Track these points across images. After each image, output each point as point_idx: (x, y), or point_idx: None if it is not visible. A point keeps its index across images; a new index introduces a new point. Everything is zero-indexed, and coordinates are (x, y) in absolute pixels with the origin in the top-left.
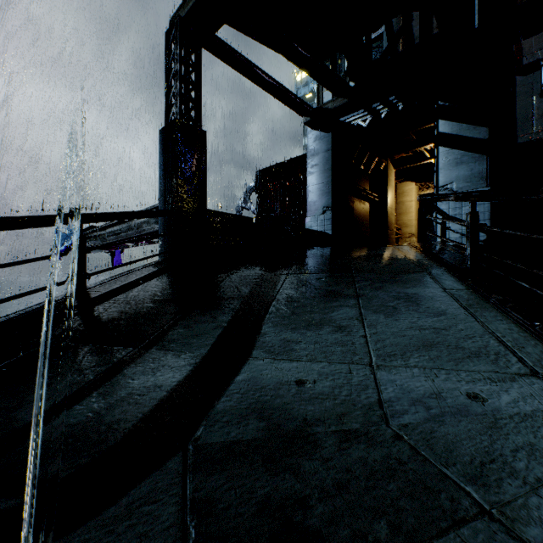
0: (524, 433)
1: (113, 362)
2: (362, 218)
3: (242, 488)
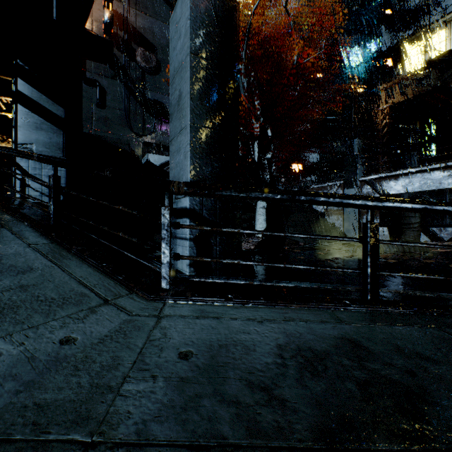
0: (107, 352)
1: None
2: None
3: None
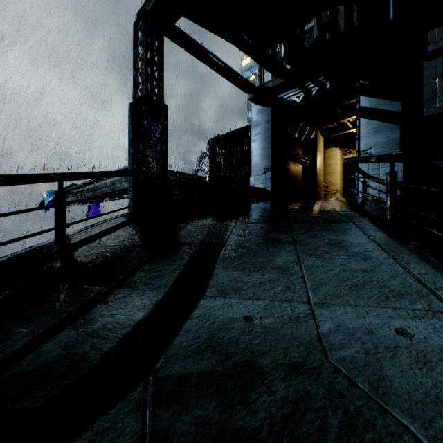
0: None
1: (86, 300)
2: (296, 177)
3: (197, 420)
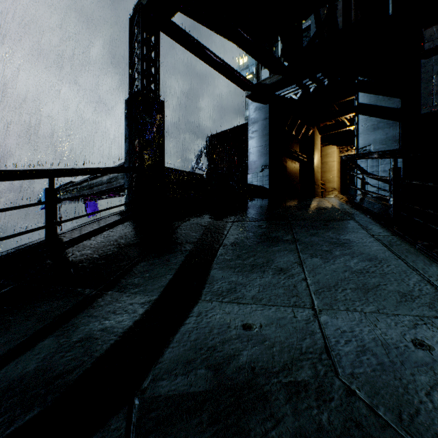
0: None
1: (72, 304)
2: (294, 175)
3: None
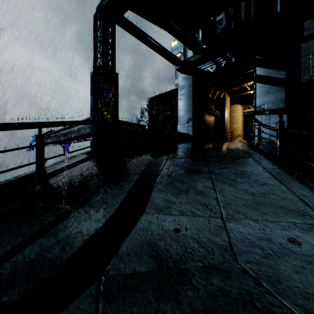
0: None
1: (56, 215)
2: (210, 125)
3: (137, 312)
